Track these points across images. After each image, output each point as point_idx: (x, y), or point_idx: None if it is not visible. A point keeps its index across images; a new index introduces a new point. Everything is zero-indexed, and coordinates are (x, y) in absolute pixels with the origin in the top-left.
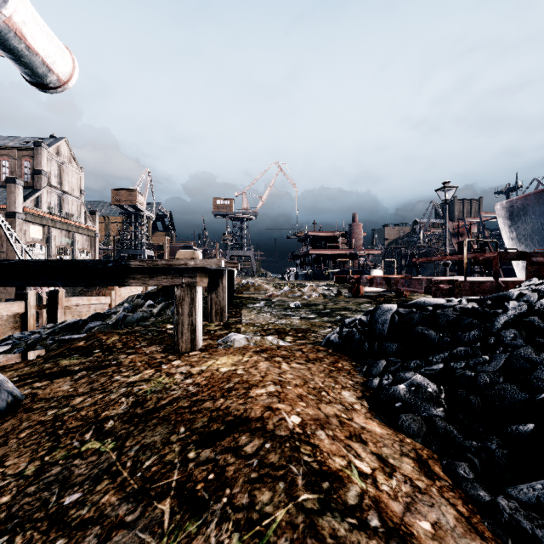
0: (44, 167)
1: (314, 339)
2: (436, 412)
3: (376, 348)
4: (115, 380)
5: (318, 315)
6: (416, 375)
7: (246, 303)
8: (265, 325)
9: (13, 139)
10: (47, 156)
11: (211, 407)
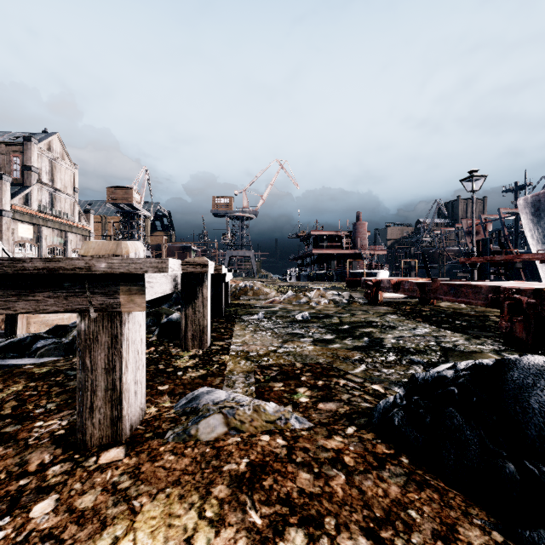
0: (34, 163)
1: (350, 399)
2: None
3: None
4: None
5: (336, 335)
6: None
7: (242, 313)
8: (264, 355)
9: (2, 134)
10: (37, 152)
11: None
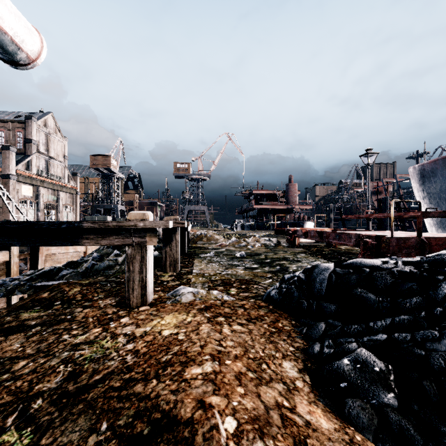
0: (34, 137)
1: (256, 292)
2: (387, 400)
3: (314, 308)
4: (62, 340)
5: (260, 265)
6: (359, 348)
7: (199, 252)
8: (213, 275)
9: (8, 114)
10: (36, 128)
11: (140, 393)
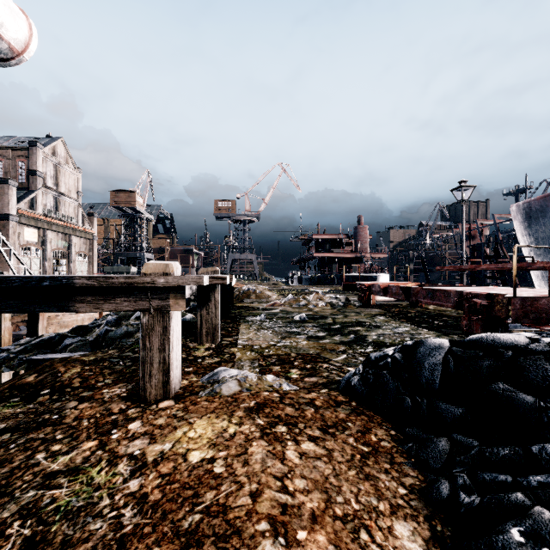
0: (39, 168)
1: (328, 375)
2: None
3: (425, 410)
4: (32, 464)
5: (327, 333)
6: (536, 507)
7: (246, 314)
8: (265, 348)
9: (7, 139)
10: (42, 157)
11: None
